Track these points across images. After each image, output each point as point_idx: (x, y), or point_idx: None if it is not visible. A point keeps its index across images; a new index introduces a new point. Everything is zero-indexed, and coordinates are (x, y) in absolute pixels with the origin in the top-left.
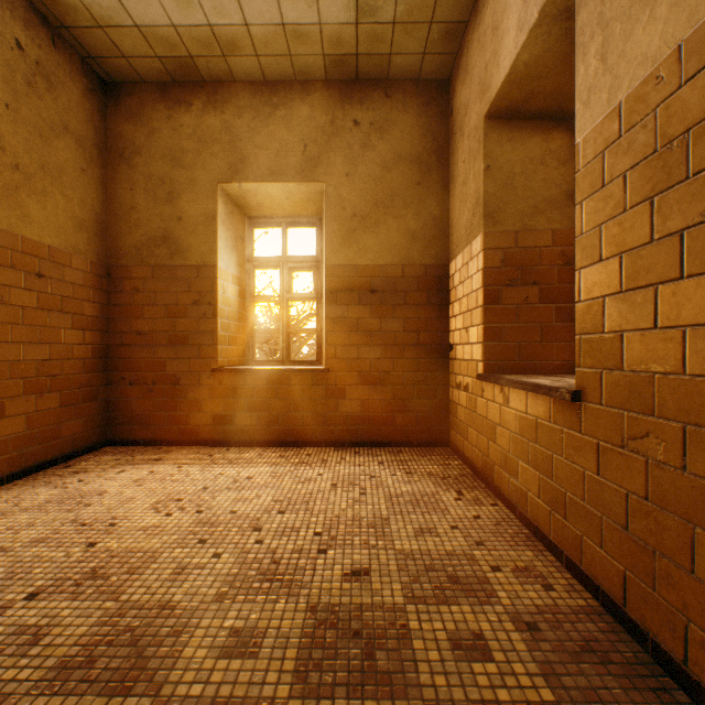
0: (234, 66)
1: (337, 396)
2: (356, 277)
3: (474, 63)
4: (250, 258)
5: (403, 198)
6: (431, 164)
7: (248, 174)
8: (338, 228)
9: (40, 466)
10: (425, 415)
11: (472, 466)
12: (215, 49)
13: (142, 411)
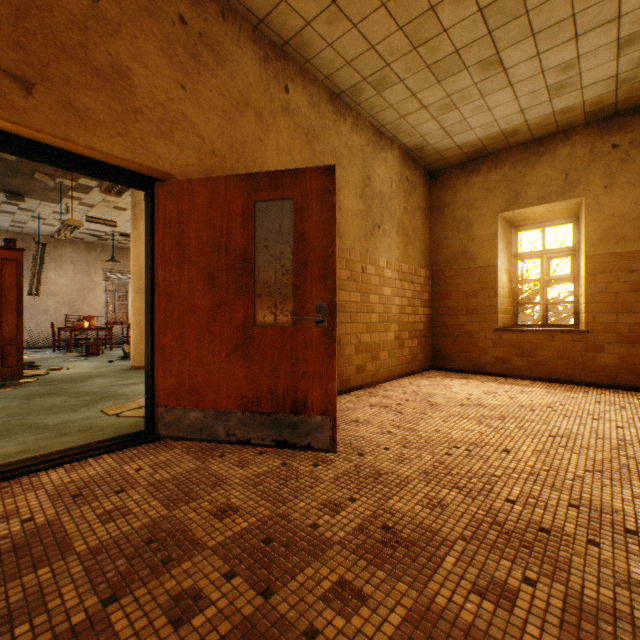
0: (511, 141)
1: (595, 350)
2: (613, 261)
3: None
4: (515, 254)
5: None
6: None
7: (519, 204)
8: (596, 228)
9: (411, 372)
10: None
11: None
12: (500, 138)
13: (449, 352)
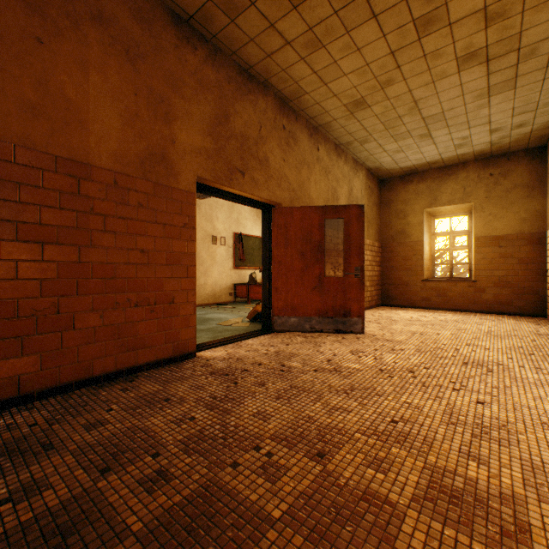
0: (432, 166)
1: (480, 291)
2: (490, 241)
3: None
4: (433, 233)
5: (517, 204)
6: (534, 186)
7: (436, 204)
8: (481, 221)
9: (371, 307)
10: (531, 302)
11: None
12: (426, 165)
13: (393, 294)
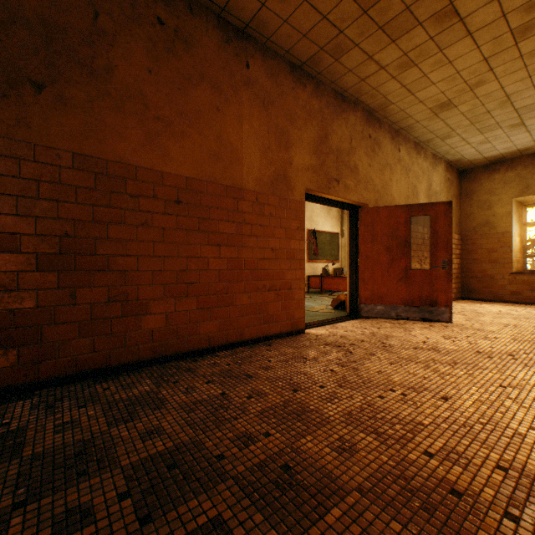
0: (523, 153)
1: None
2: None
3: None
4: (524, 223)
5: None
6: None
7: (529, 192)
8: None
9: None
10: None
11: None
12: (516, 152)
13: (475, 288)
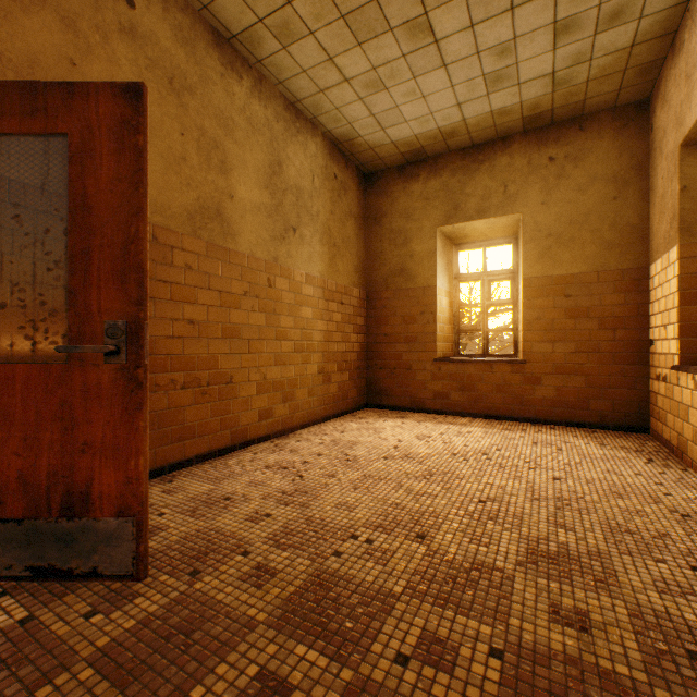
0: (450, 144)
1: (533, 382)
2: (550, 285)
3: (670, 96)
4: (456, 275)
5: (598, 214)
6: (628, 179)
7: (459, 217)
8: (534, 247)
9: (341, 413)
10: (621, 403)
11: (668, 446)
12: (439, 138)
13: (387, 386)
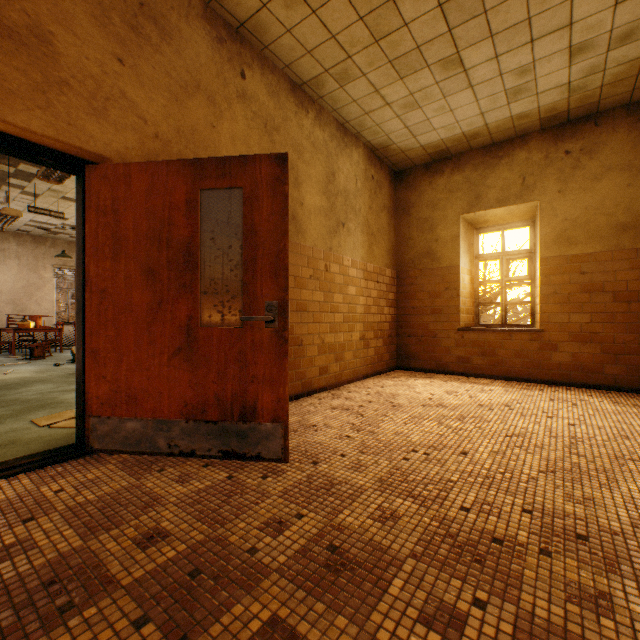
0: (472, 144)
1: (549, 349)
2: (566, 263)
3: None
4: (477, 256)
5: (612, 200)
6: None
7: (480, 206)
8: (550, 231)
9: (377, 373)
10: (636, 368)
11: None
12: (462, 140)
13: (414, 352)
